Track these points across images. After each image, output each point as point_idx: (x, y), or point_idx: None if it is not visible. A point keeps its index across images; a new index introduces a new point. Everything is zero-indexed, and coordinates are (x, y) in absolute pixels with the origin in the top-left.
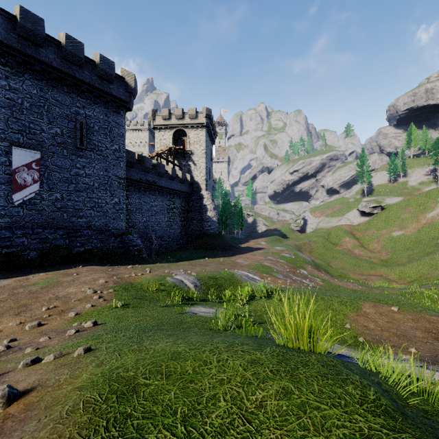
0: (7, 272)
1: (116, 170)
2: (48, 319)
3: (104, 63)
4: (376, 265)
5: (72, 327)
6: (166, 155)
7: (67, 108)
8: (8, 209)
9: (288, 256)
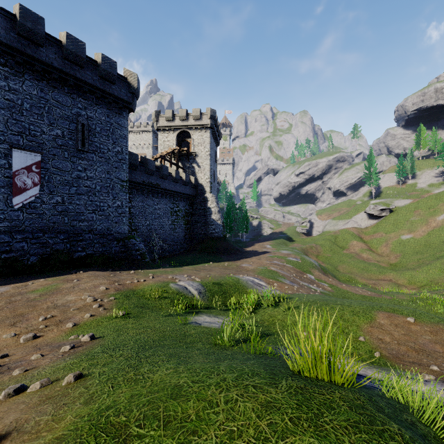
0: (6, 278)
1: (119, 172)
2: (44, 330)
3: (106, 63)
4: (385, 269)
5: (68, 341)
6: (169, 157)
7: (68, 109)
8: (8, 213)
9: (294, 260)
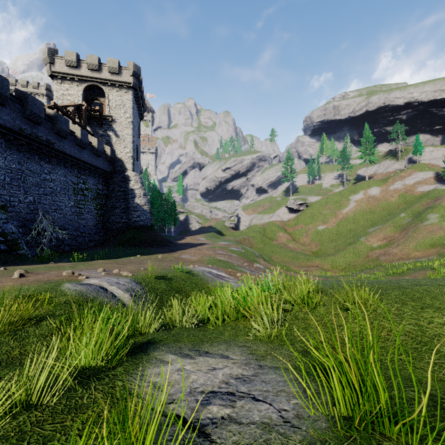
0: None
1: None
2: None
3: None
4: (311, 256)
5: None
6: (72, 113)
7: None
8: None
9: (237, 250)
